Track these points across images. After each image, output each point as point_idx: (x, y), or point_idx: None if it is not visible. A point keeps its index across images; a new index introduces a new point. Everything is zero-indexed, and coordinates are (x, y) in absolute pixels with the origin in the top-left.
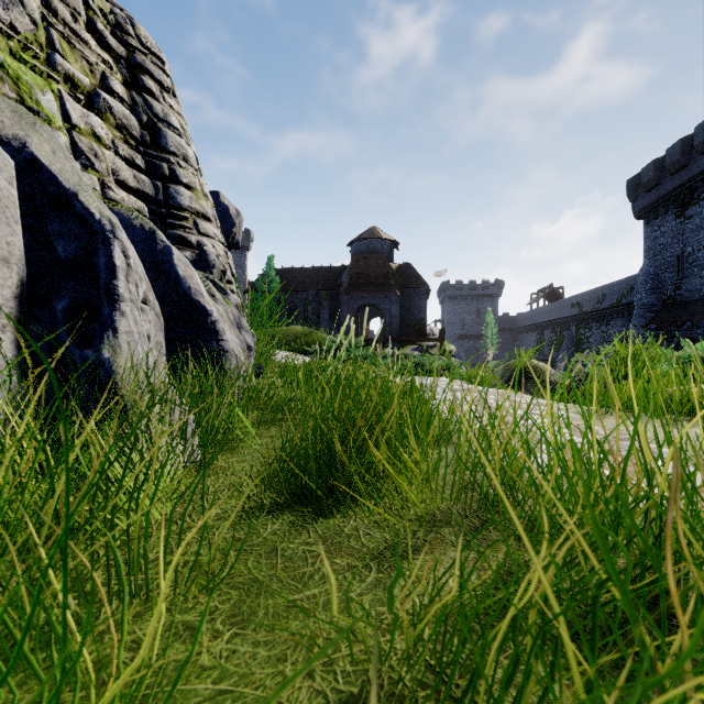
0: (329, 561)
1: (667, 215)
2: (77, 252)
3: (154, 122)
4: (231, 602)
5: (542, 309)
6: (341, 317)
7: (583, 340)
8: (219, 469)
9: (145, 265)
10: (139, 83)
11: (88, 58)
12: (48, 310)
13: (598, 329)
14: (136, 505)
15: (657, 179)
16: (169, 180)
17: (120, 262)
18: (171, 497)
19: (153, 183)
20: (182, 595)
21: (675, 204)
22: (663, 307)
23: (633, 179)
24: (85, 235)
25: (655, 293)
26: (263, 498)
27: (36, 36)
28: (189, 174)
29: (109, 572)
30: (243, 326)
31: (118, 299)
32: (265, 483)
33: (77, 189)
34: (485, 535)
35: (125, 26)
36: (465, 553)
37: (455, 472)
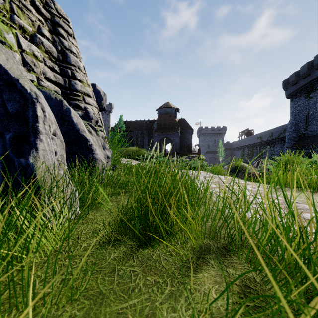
0: (144, 278)
1: (301, 96)
2: (18, 109)
3: (64, 50)
4: (84, 309)
5: (244, 139)
6: (153, 143)
7: (262, 153)
8: (89, 219)
9: (57, 117)
10: (56, 31)
11: (31, 18)
12: (2, 138)
13: (269, 148)
14: (27, 252)
15: (296, 80)
16: (71, 78)
17: (40, 114)
18: (60, 238)
19: (63, 79)
20: (55, 305)
21: (305, 91)
22: (299, 138)
23: (285, 81)
24: (22, 100)
25: (295, 132)
26: (110, 237)
27: (5, 6)
28: (81, 75)
29: (10, 293)
30: (105, 146)
31: (38, 133)
32: (112, 227)
33: (18, 77)
34: (229, 259)
35: (50, 4)
36: (220, 272)
37: (212, 223)
